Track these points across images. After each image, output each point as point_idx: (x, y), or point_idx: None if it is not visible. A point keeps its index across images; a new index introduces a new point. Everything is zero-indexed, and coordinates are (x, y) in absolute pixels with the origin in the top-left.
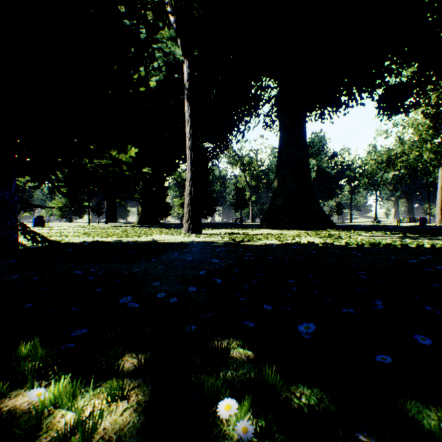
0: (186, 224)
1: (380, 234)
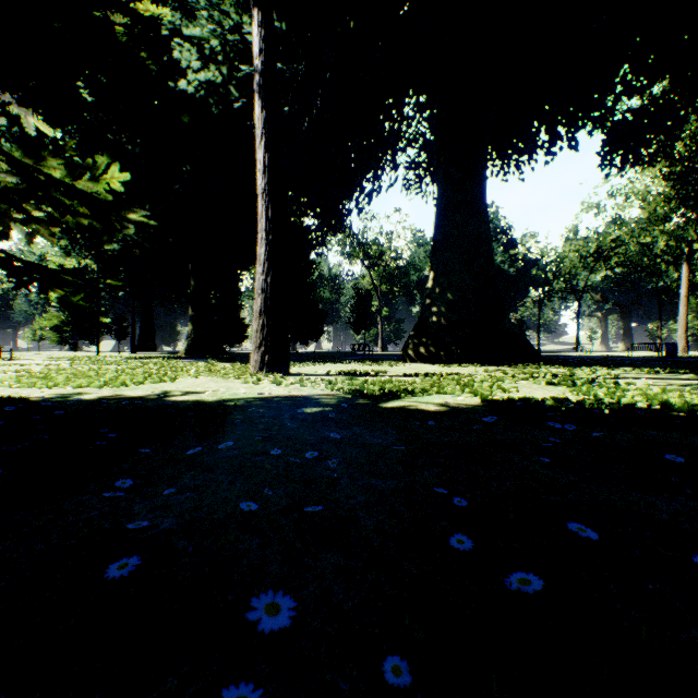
0: (257, 353)
1: (650, 374)
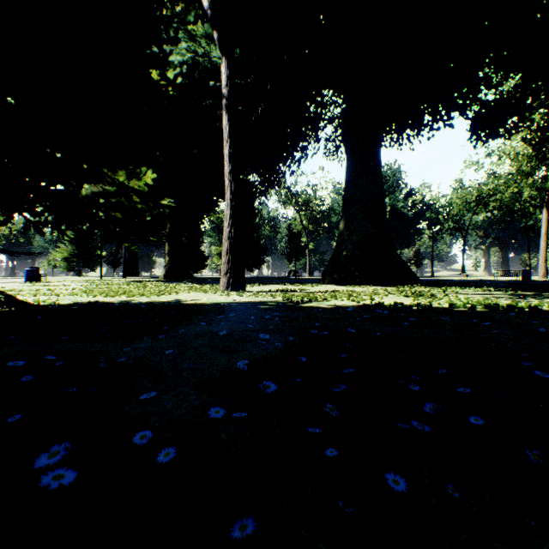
0: (225, 278)
1: (483, 291)
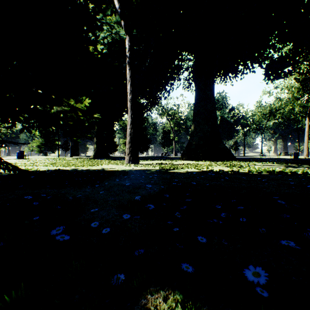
0: (128, 156)
1: (269, 164)
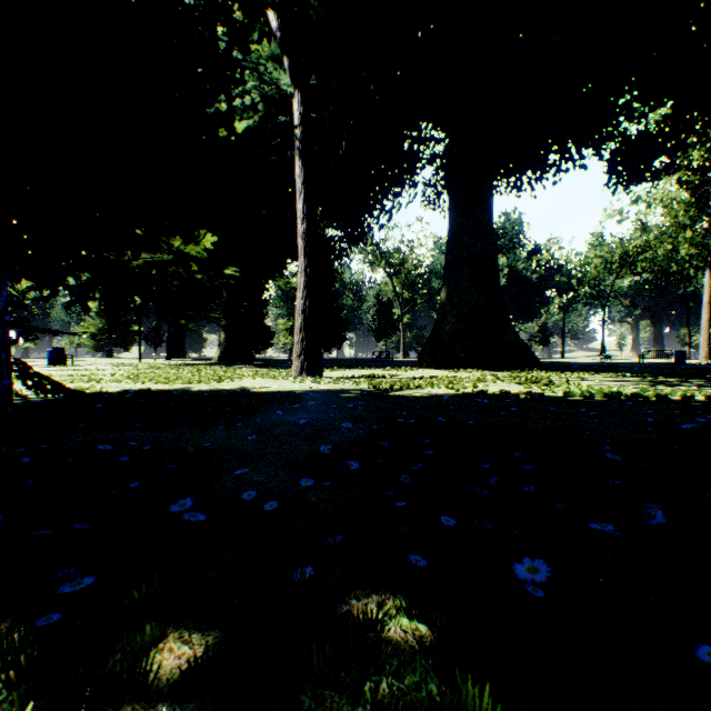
0: (298, 360)
1: (616, 377)
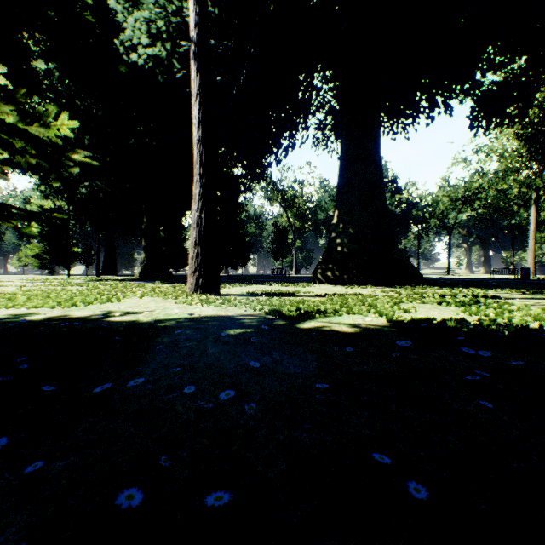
0: (192, 277)
1: (518, 294)
